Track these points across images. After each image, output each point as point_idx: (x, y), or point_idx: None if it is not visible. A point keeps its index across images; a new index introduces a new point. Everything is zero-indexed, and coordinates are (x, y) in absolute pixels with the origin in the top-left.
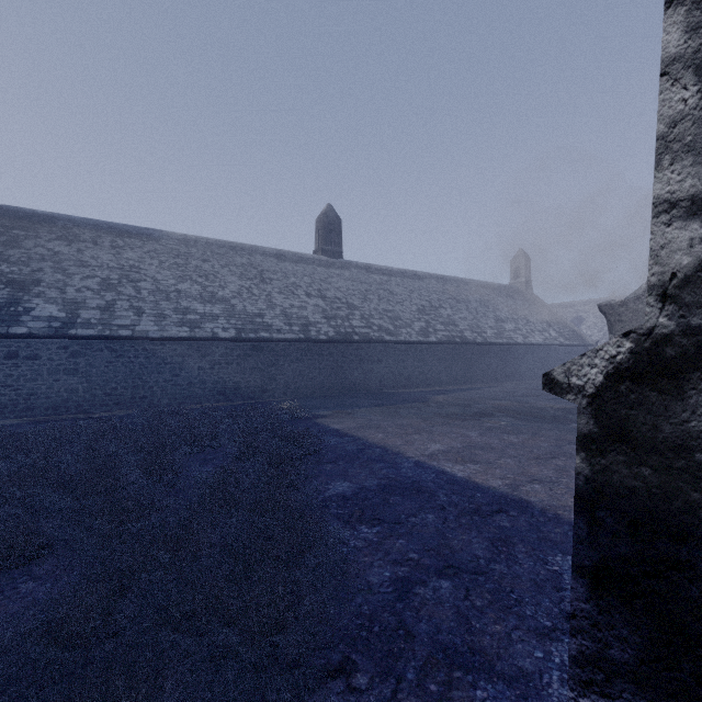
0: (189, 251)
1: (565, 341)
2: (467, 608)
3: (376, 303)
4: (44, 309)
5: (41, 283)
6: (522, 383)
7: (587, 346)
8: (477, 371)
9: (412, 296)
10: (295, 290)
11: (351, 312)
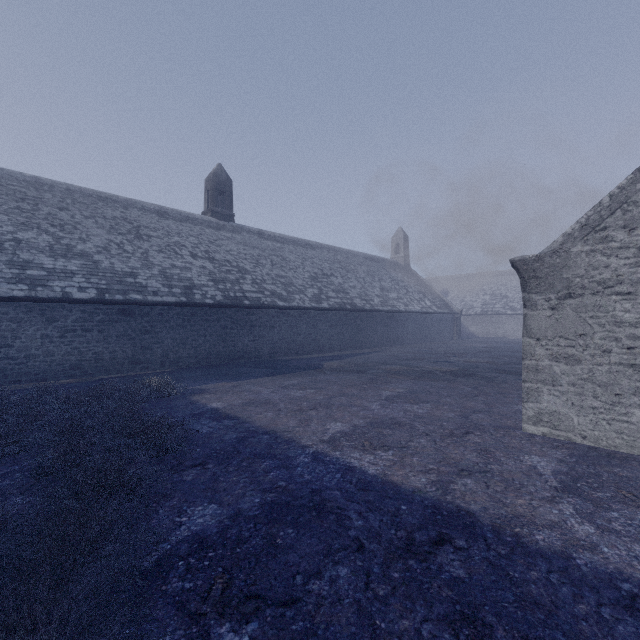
0: (40, 196)
1: (438, 310)
2: None
3: (269, 268)
4: None
5: None
6: (405, 347)
7: (454, 314)
8: (366, 336)
9: (305, 264)
10: (178, 249)
11: (242, 275)
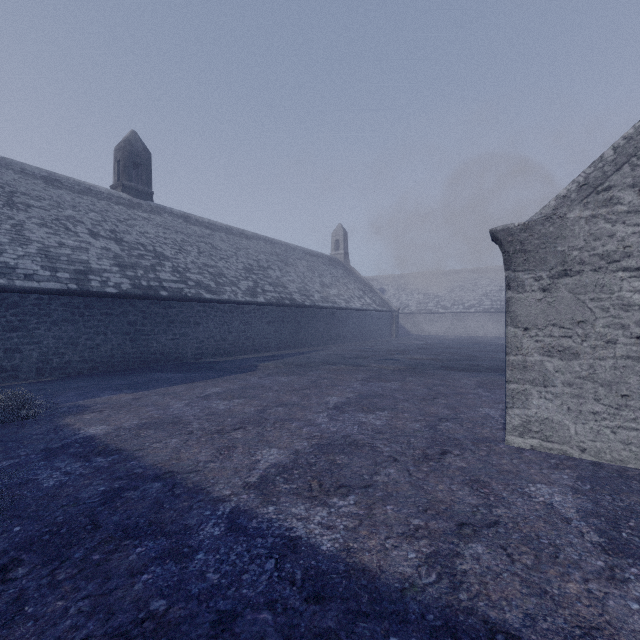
0: None
1: (377, 307)
2: None
3: (195, 256)
4: None
5: None
6: (346, 345)
7: (392, 312)
8: (306, 334)
9: (239, 254)
10: (72, 225)
11: (159, 262)
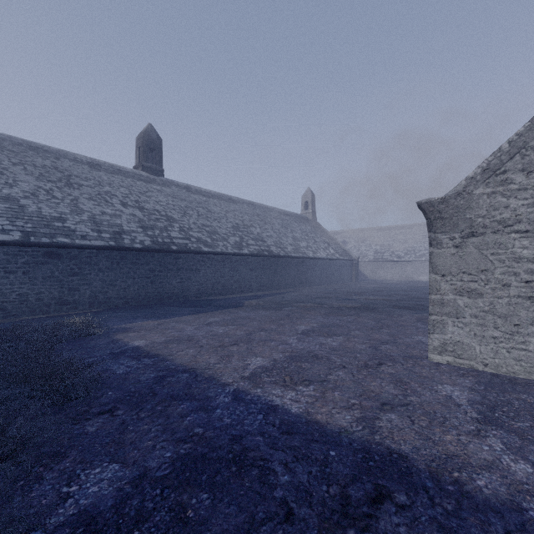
0: None
1: (340, 257)
2: None
3: (195, 218)
4: None
5: None
6: (313, 288)
7: (353, 260)
8: (281, 279)
9: (228, 215)
10: (109, 198)
11: (170, 224)
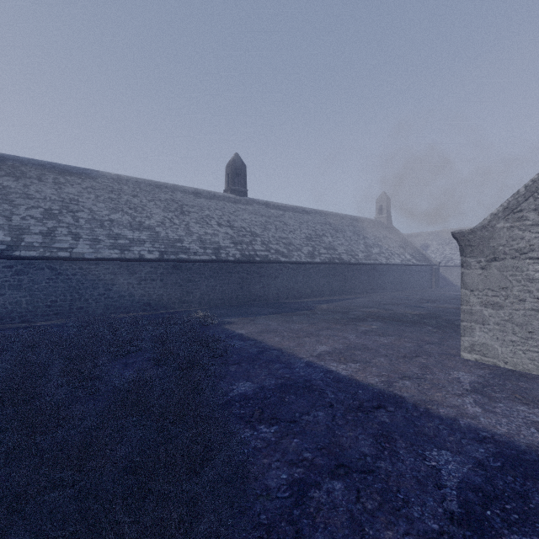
0: (121, 188)
1: (416, 262)
2: (360, 512)
3: (274, 232)
4: None
5: None
6: (385, 294)
7: (432, 265)
8: (351, 285)
9: (302, 227)
10: (209, 220)
11: (254, 238)
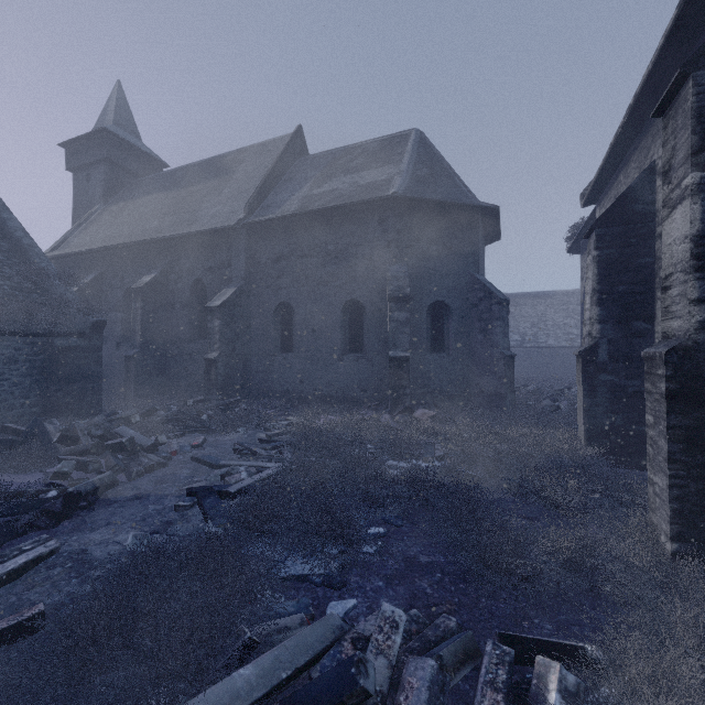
0: (568, 300)
1: None
2: None
3: None
4: (513, 337)
5: (510, 327)
6: None
7: None
8: None
9: None
10: None
11: None
